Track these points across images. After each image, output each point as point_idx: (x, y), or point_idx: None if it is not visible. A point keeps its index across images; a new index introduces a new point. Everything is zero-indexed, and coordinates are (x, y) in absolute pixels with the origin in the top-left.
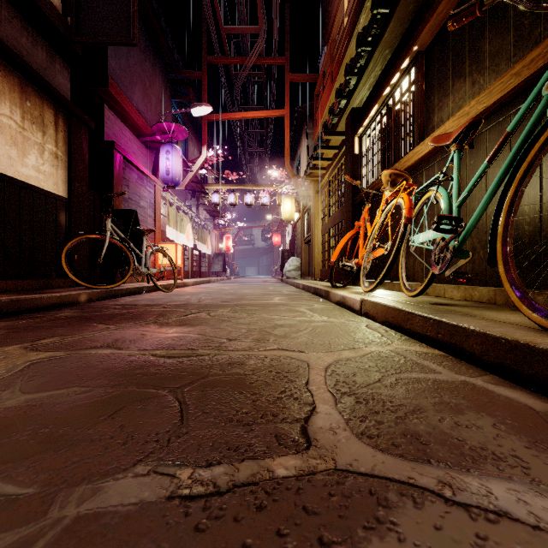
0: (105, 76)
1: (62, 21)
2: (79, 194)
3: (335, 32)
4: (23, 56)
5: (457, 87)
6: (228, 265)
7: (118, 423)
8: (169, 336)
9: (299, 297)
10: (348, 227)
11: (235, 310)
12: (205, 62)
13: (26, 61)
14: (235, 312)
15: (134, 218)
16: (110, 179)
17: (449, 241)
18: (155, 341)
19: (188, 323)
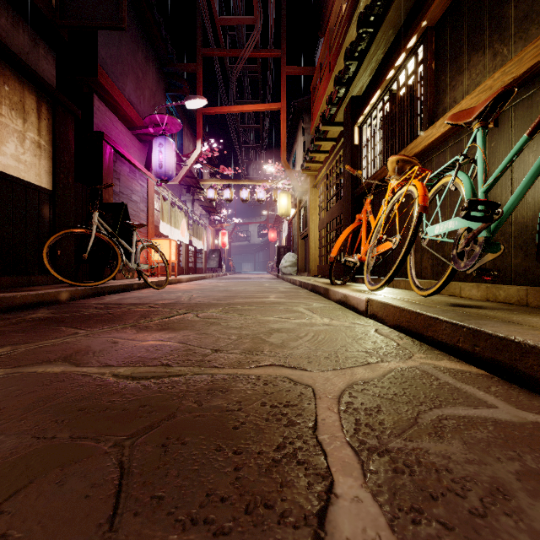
0: (94, 65)
1: (45, 3)
2: (64, 186)
3: (332, 21)
4: (2, 37)
5: (474, 62)
6: (224, 261)
7: (2, 527)
8: (143, 346)
9: (296, 295)
10: (348, 221)
11: (226, 310)
12: (199, 54)
13: (6, 43)
14: (227, 312)
15: (124, 212)
16: (100, 171)
17: (478, 232)
18: (124, 352)
19: (171, 326)
